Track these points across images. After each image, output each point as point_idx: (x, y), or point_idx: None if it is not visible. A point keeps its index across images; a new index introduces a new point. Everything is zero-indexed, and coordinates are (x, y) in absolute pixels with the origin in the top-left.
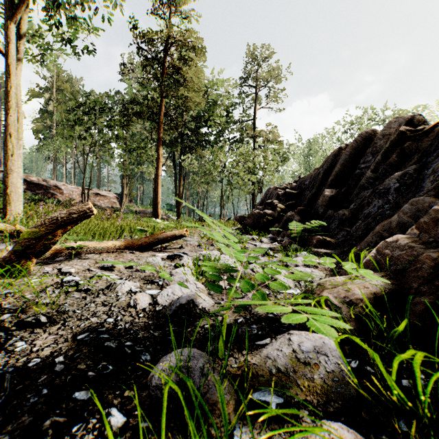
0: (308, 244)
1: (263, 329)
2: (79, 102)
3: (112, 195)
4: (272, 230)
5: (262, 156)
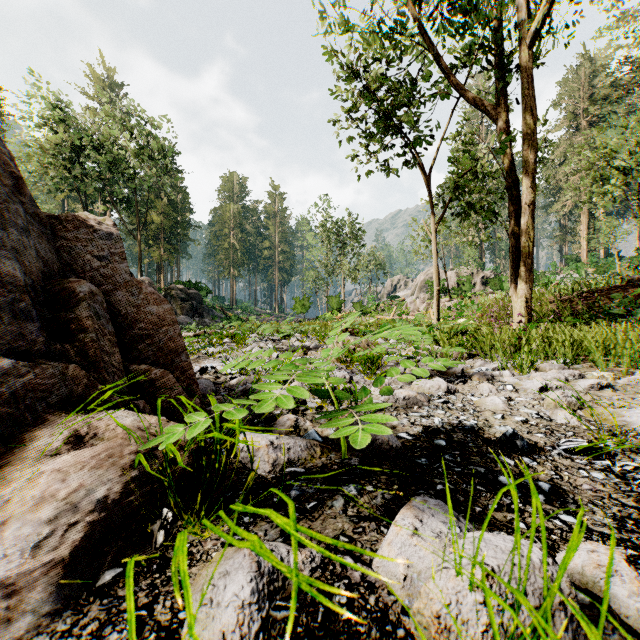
0: None
1: (283, 488)
2: None
3: None
4: None
5: None
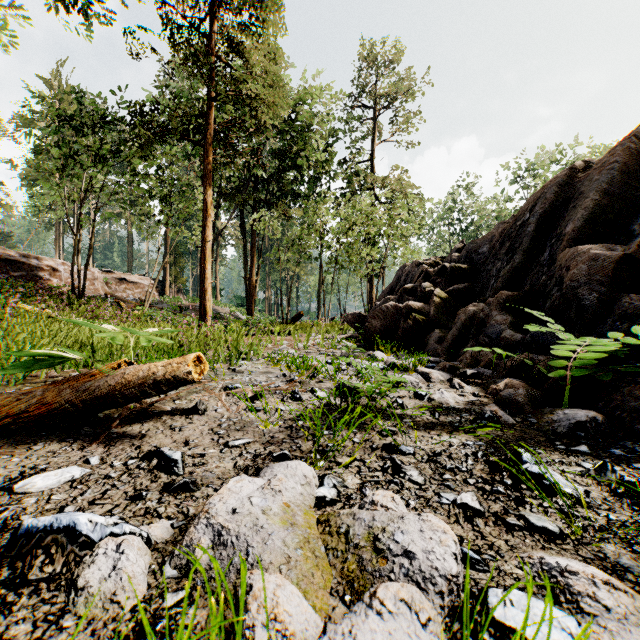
0: (633, 410)
1: None
2: (68, 112)
3: (148, 281)
4: (430, 343)
5: (384, 219)
